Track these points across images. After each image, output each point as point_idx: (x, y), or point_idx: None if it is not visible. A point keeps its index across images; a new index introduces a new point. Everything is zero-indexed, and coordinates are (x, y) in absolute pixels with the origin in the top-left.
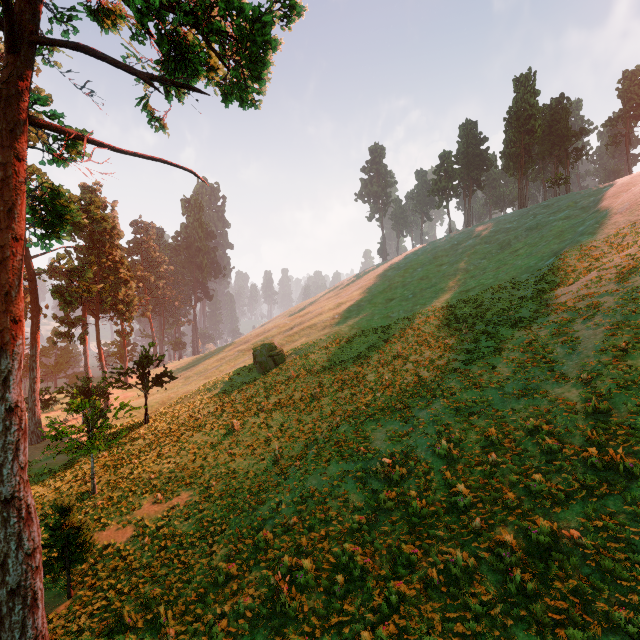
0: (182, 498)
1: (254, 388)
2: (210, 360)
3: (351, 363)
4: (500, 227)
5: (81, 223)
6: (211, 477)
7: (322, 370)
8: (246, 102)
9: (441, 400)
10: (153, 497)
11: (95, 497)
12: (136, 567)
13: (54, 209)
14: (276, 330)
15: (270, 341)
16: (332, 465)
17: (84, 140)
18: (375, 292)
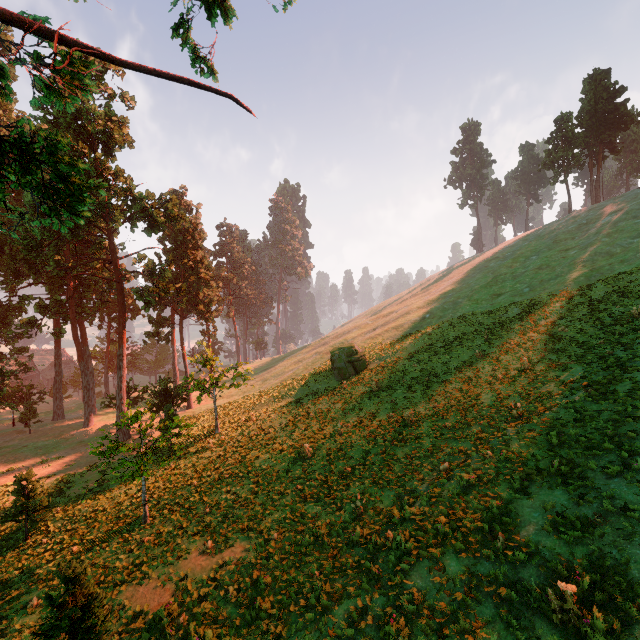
0: (235, 552)
1: (331, 399)
2: (288, 362)
3: (452, 375)
4: None
5: (159, 222)
6: (273, 524)
7: (414, 382)
8: None
9: None
10: (203, 542)
11: (144, 529)
12: None
13: (57, 170)
14: (356, 331)
15: (350, 344)
16: (448, 556)
17: (55, 35)
18: (475, 286)
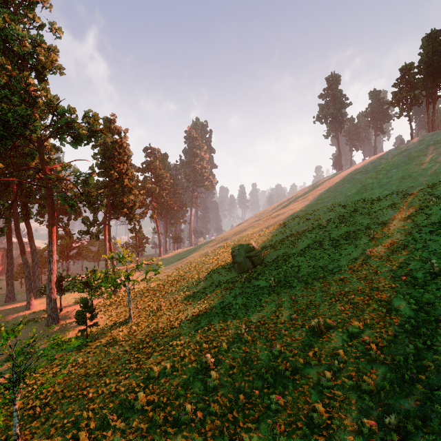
0: None
1: (232, 292)
2: (197, 254)
3: (348, 273)
4: None
5: (81, 134)
6: None
7: (310, 279)
8: None
9: None
10: None
11: None
12: None
13: None
14: (251, 229)
15: (248, 241)
16: None
17: None
18: (348, 193)
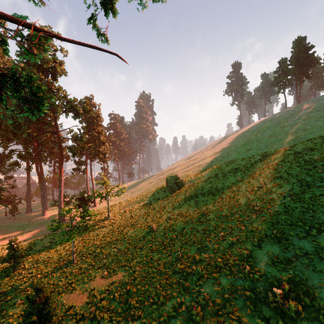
0: (118, 277)
1: (166, 202)
2: (144, 183)
3: (226, 190)
4: None
5: (80, 113)
6: (137, 263)
7: (207, 193)
8: None
9: (322, 233)
10: (102, 272)
11: (73, 266)
12: None
13: (31, 90)
14: (179, 168)
15: (175, 174)
16: (222, 277)
17: (32, 27)
18: (238, 145)
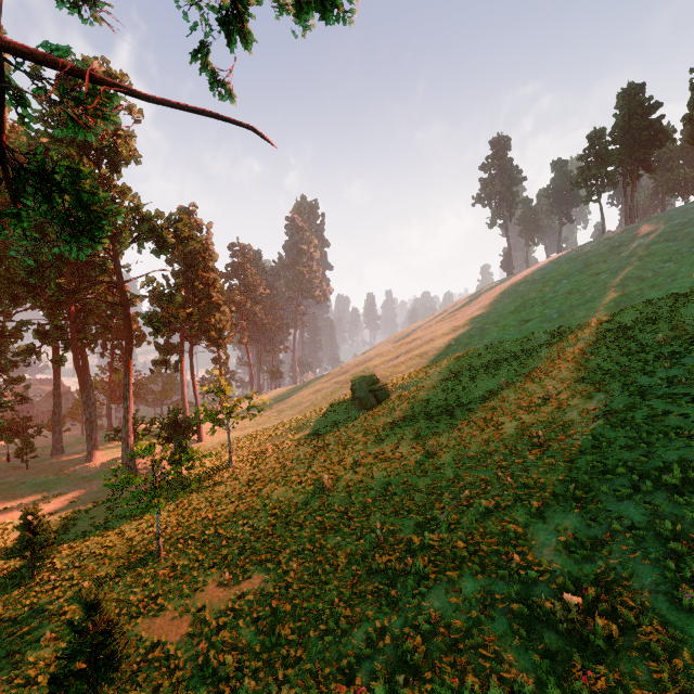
0: (253, 583)
1: (351, 430)
2: (305, 392)
3: (477, 404)
4: (689, 217)
5: (169, 243)
6: (292, 555)
7: (437, 412)
8: (330, 11)
9: (663, 488)
10: (220, 574)
11: (159, 563)
12: (181, 693)
13: (78, 198)
14: (378, 359)
15: (371, 373)
16: (465, 578)
17: (85, 75)
18: (503, 312)
